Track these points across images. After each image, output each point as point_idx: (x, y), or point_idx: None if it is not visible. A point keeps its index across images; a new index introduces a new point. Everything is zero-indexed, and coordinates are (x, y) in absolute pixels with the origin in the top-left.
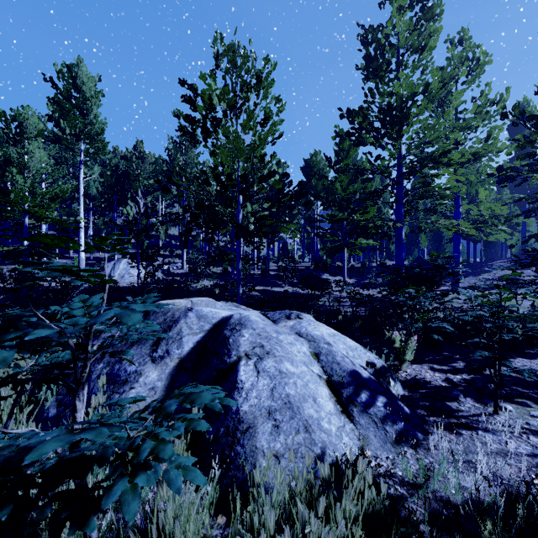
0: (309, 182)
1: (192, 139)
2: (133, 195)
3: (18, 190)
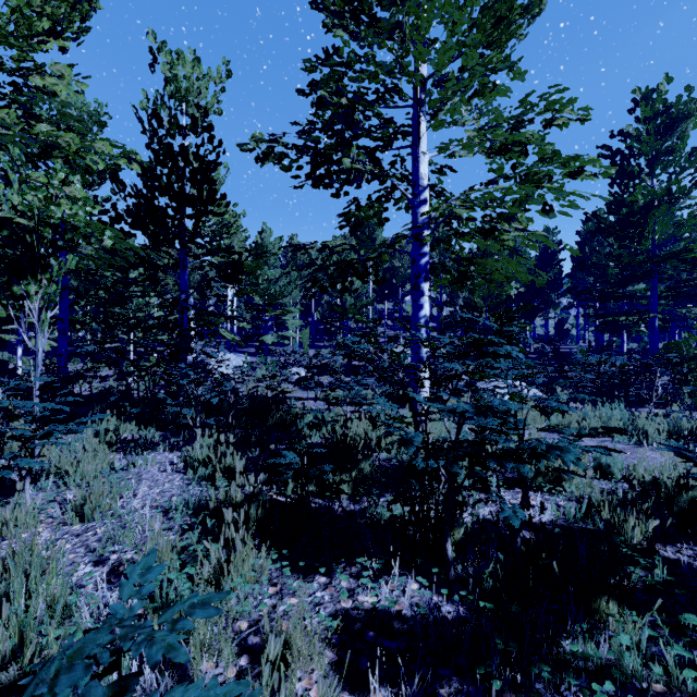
0: (583, 253)
1: None
2: (398, 288)
3: (347, 305)
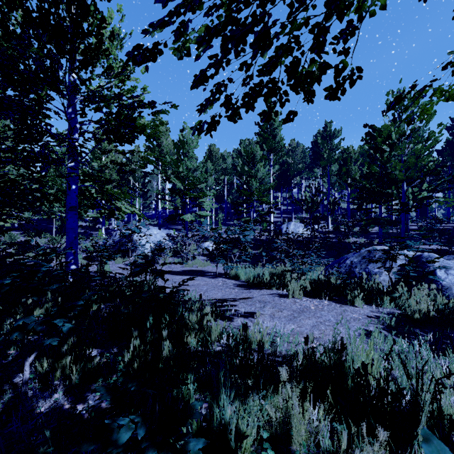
0: None
1: (373, 158)
2: (292, 178)
3: (253, 189)
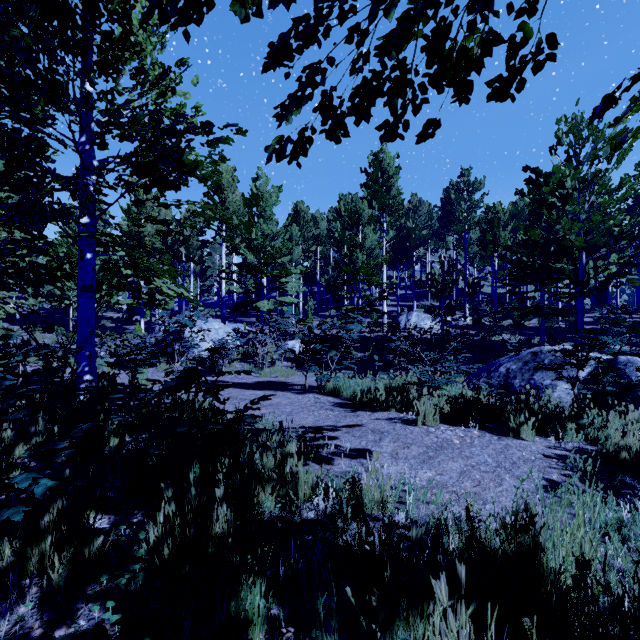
0: None
1: (537, 216)
2: (413, 250)
3: (358, 264)
